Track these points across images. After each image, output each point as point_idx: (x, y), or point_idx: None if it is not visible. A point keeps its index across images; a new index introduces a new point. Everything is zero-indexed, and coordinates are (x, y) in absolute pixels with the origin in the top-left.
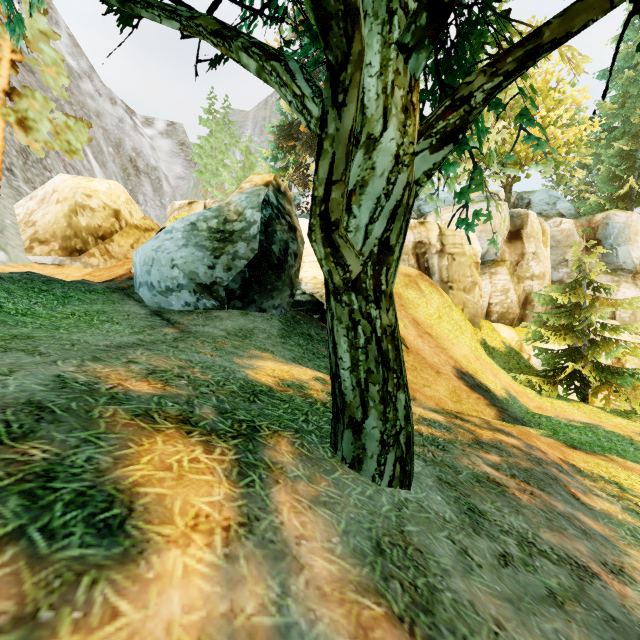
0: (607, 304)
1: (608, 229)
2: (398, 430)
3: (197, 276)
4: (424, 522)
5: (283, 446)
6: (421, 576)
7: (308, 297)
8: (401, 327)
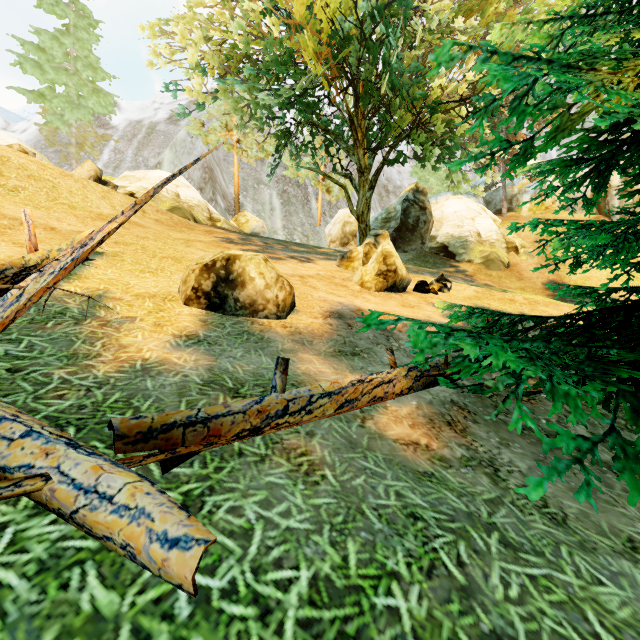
0: None
1: None
2: None
3: None
4: None
5: None
6: None
7: (439, 245)
8: (522, 259)
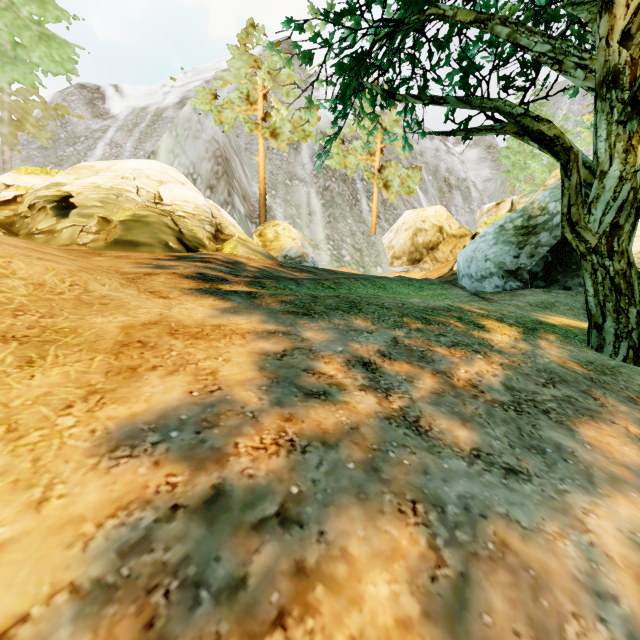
0: None
1: None
2: (630, 330)
3: (504, 265)
4: (639, 373)
5: (551, 336)
6: (611, 372)
7: None
8: None
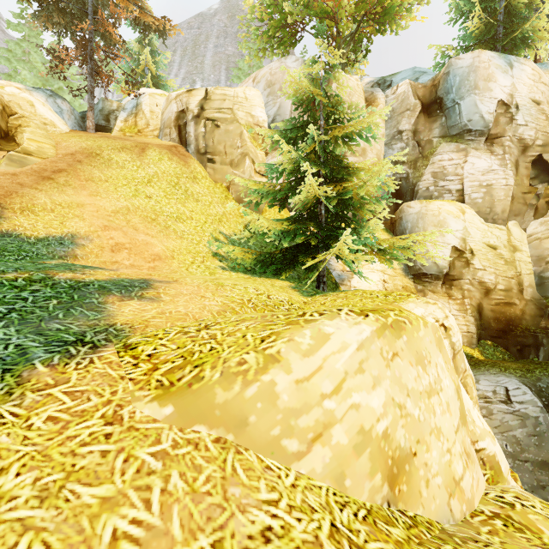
0: (348, 138)
1: (449, 79)
2: None
3: None
4: None
5: None
6: None
7: None
8: None
